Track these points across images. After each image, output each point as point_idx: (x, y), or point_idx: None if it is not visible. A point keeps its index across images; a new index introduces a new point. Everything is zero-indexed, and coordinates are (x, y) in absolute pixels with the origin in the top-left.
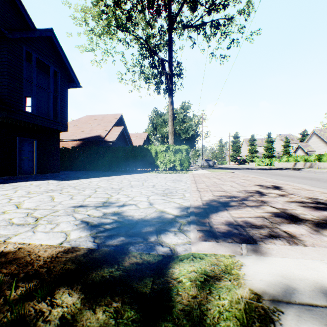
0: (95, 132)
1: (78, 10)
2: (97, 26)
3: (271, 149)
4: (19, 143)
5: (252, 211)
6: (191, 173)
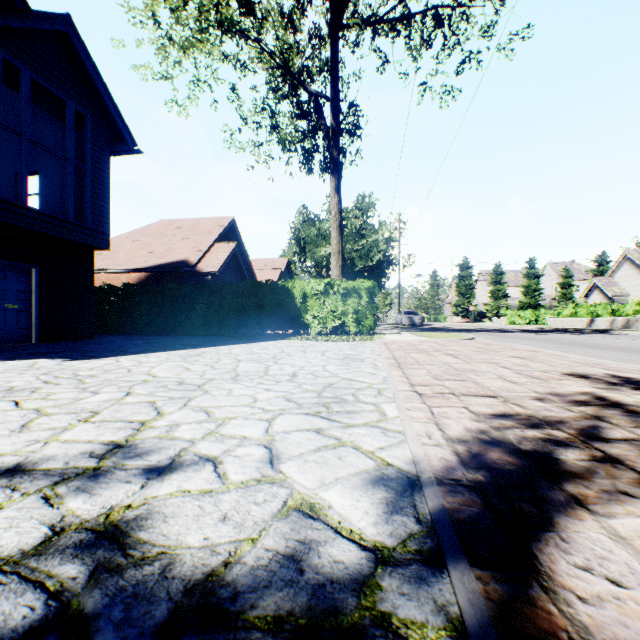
0: (177, 253)
1: None
2: (177, 22)
3: (536, 291)
4: None
5: None
6: (381, 341)
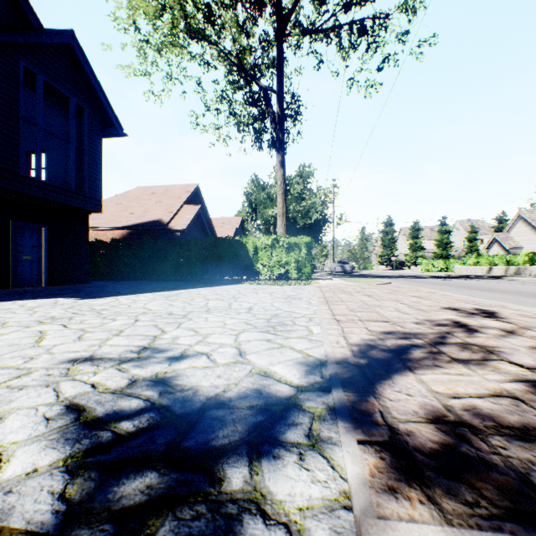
0: (153, 214)
1: (122, 4)
2: (154, 31)
3: (447, 244)
4: (15, 231)
5: (475, 377)
6: (316, 285)
